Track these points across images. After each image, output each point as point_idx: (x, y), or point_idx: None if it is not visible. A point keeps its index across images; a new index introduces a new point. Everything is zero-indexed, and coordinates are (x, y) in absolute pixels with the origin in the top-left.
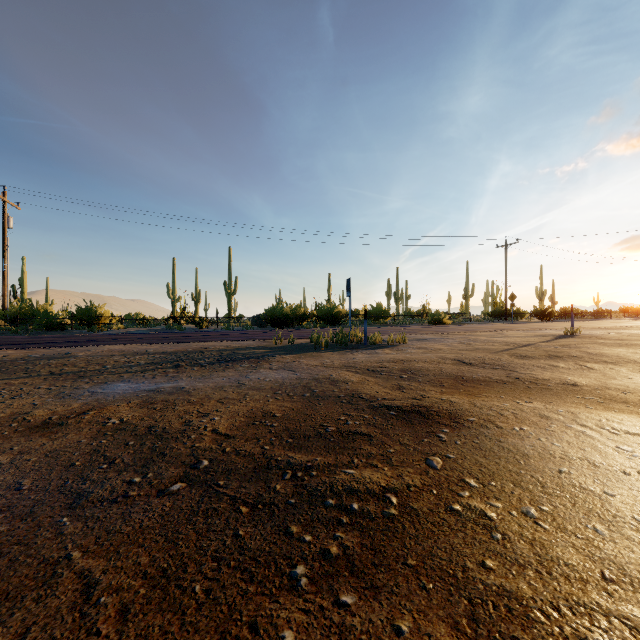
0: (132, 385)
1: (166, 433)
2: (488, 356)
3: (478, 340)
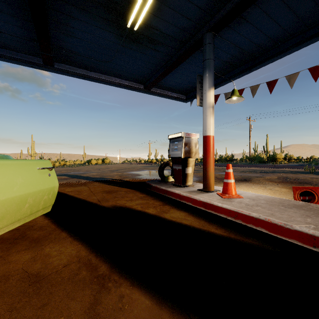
0: None
1: None
2: None
3: None
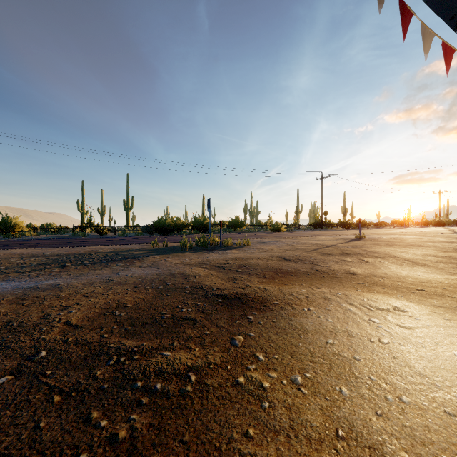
0: (13, 283)
1: (20, 327)
2: (302, 254)
3: (299, 243)
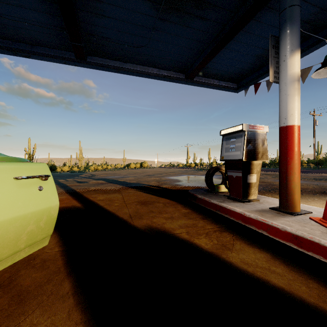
0: None
1: (273, 185)
2: None
3: None
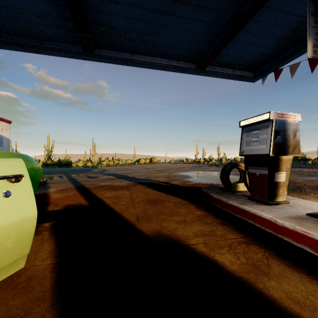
0: (315, 178)
1: (296, 183)
2: None
3: None
